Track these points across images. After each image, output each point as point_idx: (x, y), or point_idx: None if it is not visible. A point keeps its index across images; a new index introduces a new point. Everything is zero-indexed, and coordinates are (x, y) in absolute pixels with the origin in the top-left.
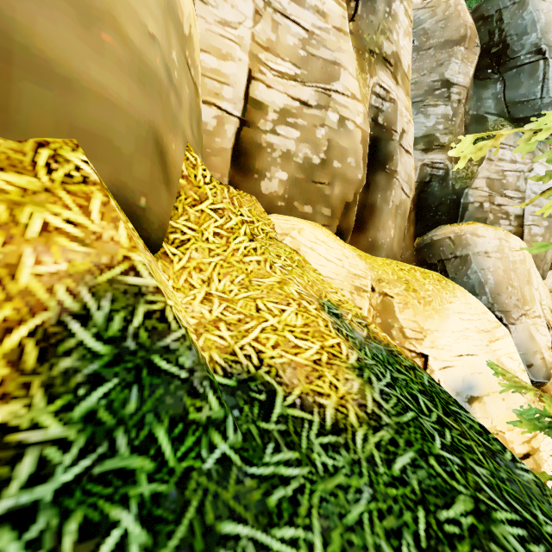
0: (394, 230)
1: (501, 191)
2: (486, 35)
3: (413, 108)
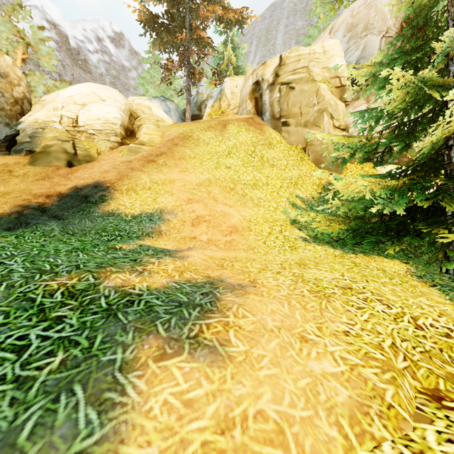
0: None
1: None
2: None
3: None
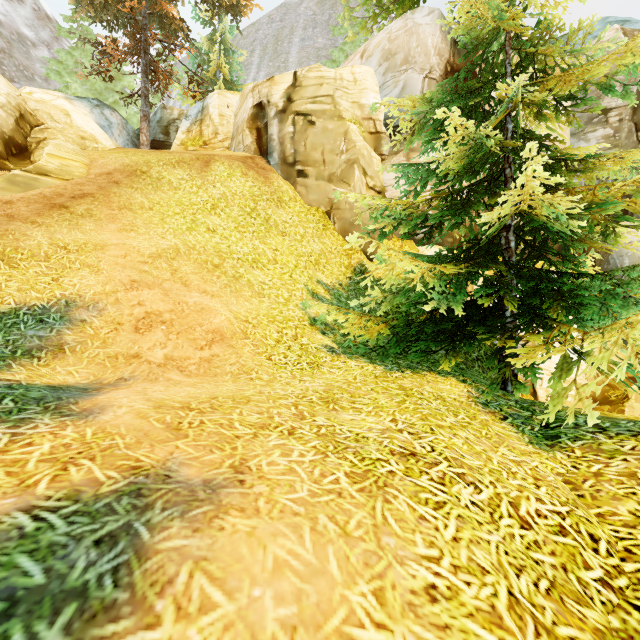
0: None
1: None
2: None
3: (574, 139)
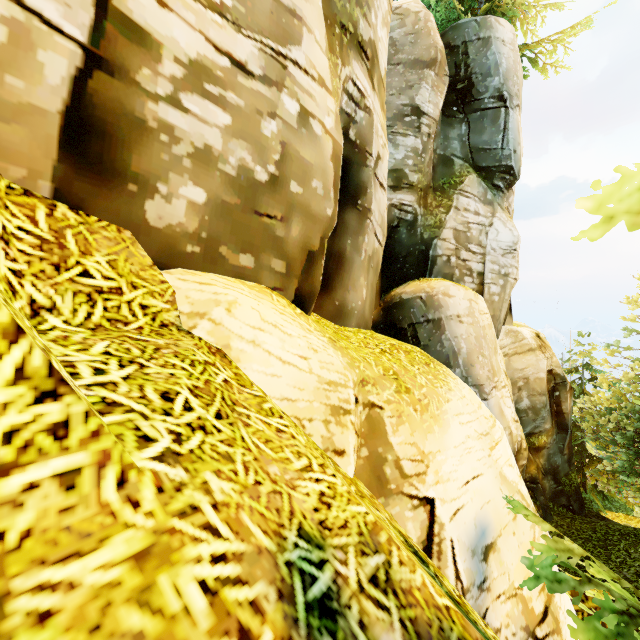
0: (366, 290)
1: (466, 245)
2: (452, 67)
3: None
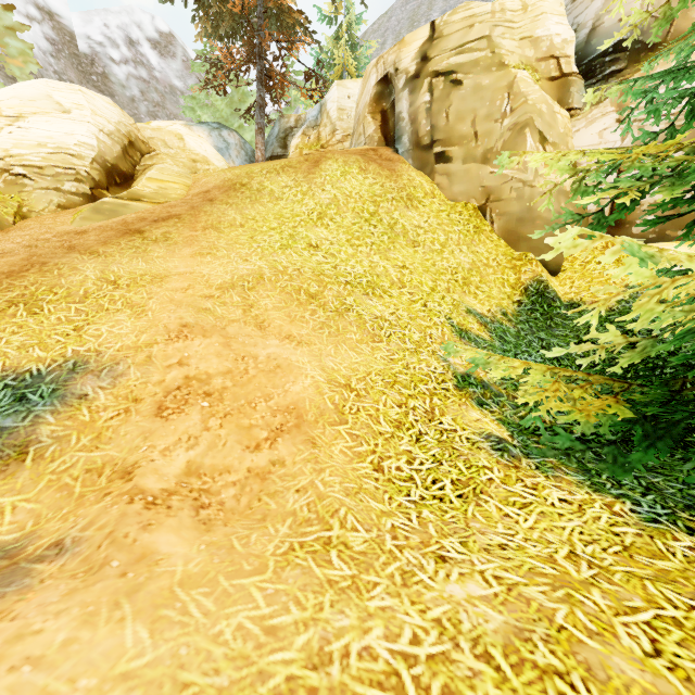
0: None
1: None
2: None
3: None
